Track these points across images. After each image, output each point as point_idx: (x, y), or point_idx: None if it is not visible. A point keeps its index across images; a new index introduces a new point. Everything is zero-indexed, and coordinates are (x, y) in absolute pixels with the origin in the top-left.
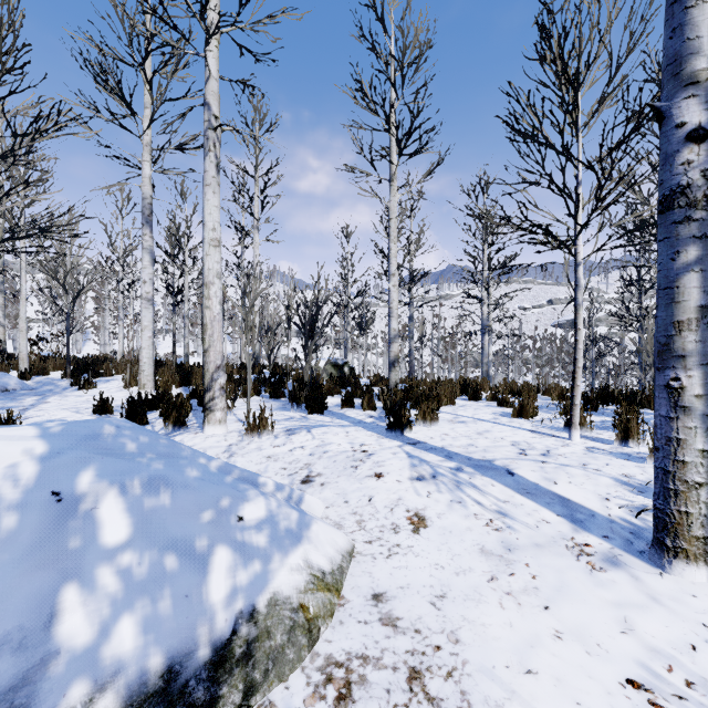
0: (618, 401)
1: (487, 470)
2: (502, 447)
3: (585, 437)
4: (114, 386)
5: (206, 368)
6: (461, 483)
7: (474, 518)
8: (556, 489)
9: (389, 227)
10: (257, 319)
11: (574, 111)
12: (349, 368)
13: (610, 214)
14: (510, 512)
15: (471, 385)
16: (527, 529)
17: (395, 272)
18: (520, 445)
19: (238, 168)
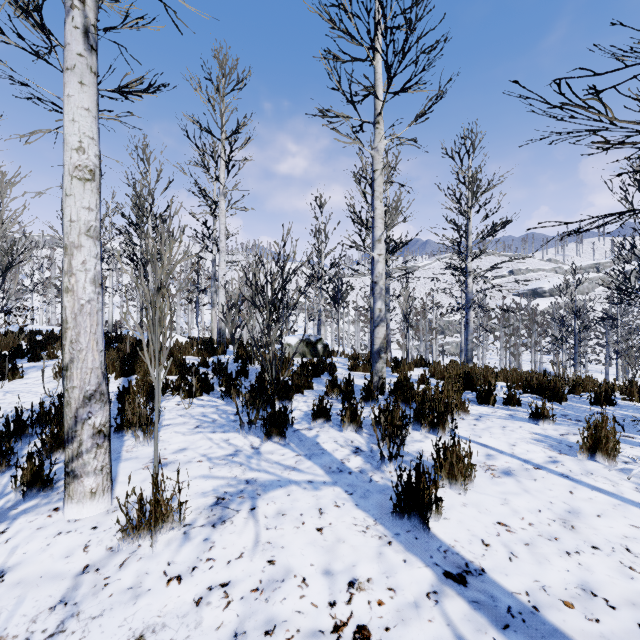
0: None
1: None
2: None
3: None
4: (45, 375)
5: (65, 400)
6: None
7: None
8: None
9: (374, 181)
10: (223, 293)
11: None
12: (322, 346)
13: None
14: None
15: (475, 378)
16: None
17: (381, 237)
18: None
19: (201, 129)
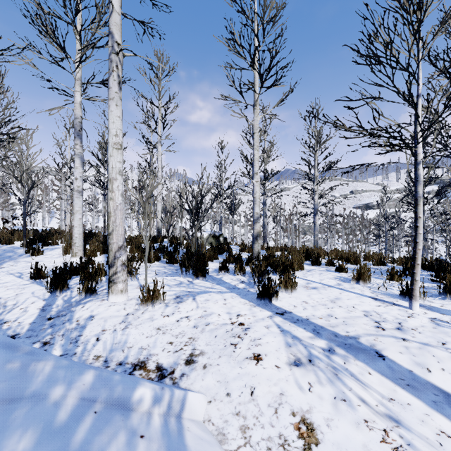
0: (425, 267)
1: (357, 352)
2: (358, 318)
3: (421, 306)
4: (56, 253)
5: (110, 248)
6: (338, 371)
7: (365, 427)
8: (434, 379)
9: (253, 139)
10: (160, 204)
11: (419, 32)
12: (223, 238)
13: (439, 122)
14: (401, 418)
15: (312, 253)
16: (430, 449)
17: (257, 172)
18: (372, 315)
19: (147, 100)
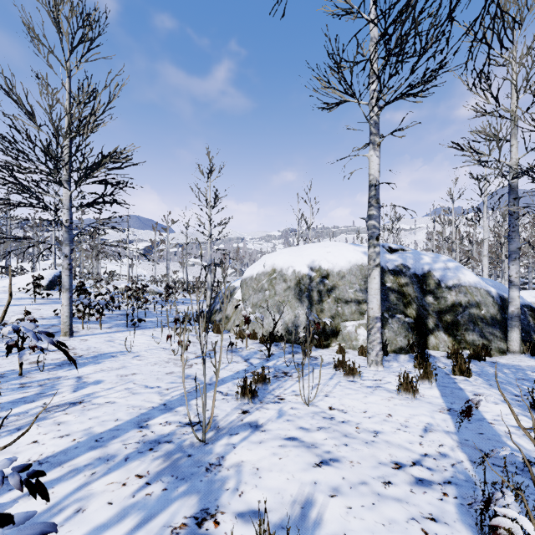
0: None
1: None
2: None
3: None
4: None
5: None
6: None
7: None
8: None
9: None
10: None
11: None
12: None
13: None
14: None
15: None
16: None
17: None
18: None
19: None
